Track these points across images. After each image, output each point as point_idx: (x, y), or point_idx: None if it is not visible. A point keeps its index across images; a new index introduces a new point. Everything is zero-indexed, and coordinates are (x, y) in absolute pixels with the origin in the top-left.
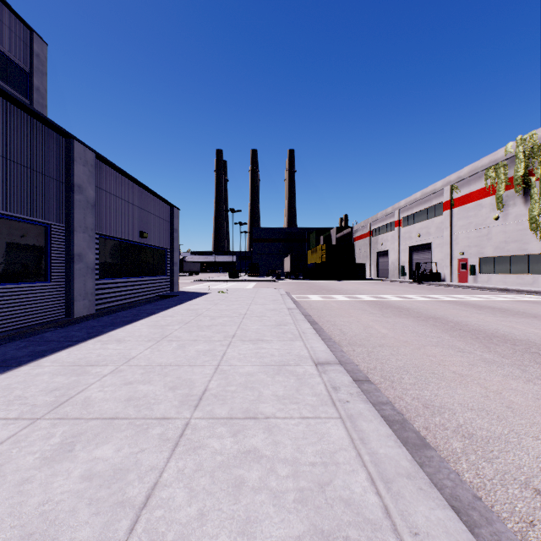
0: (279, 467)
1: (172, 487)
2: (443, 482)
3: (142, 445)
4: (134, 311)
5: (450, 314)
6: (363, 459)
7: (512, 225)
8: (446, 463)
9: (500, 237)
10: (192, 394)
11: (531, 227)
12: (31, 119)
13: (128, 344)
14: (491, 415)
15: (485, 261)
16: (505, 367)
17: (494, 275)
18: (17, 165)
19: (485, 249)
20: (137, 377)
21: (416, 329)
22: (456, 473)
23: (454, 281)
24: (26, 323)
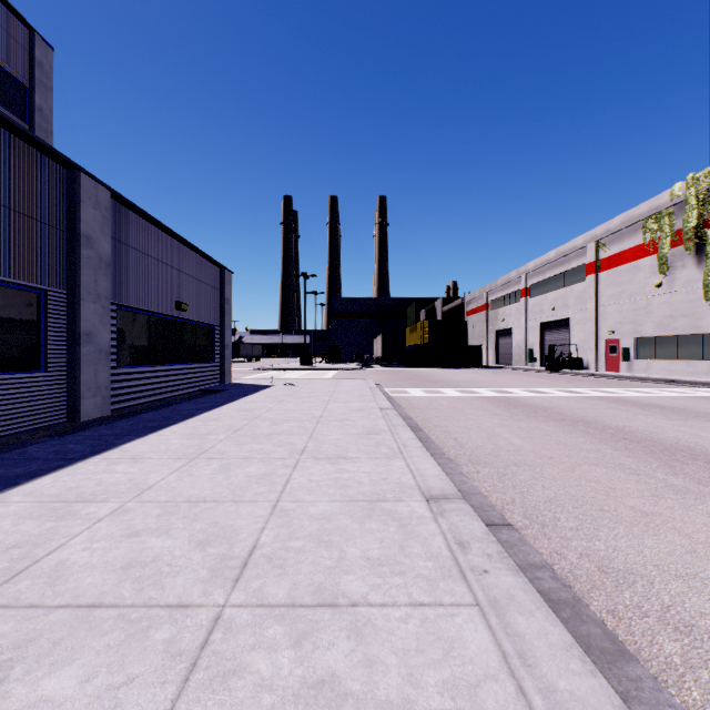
0: None
1: None
2: None
3: (131, 668)
4: (166, 412)
5: (606, 416)
6: (532, 704)
7: (681, 294)
8: (668, 694)
9: (664, 310)
10: (232, 555)
11: (706, 297)
12: (16, 140)
13: (147, 464)
14: None
15: (643, 343)
16: (707, 499)
17: (655, 362)
18: None
19: (643, 327)
20: (149, 522)
21: (562, 438)
22: None
23: (601, 369)
24: (8, 430)
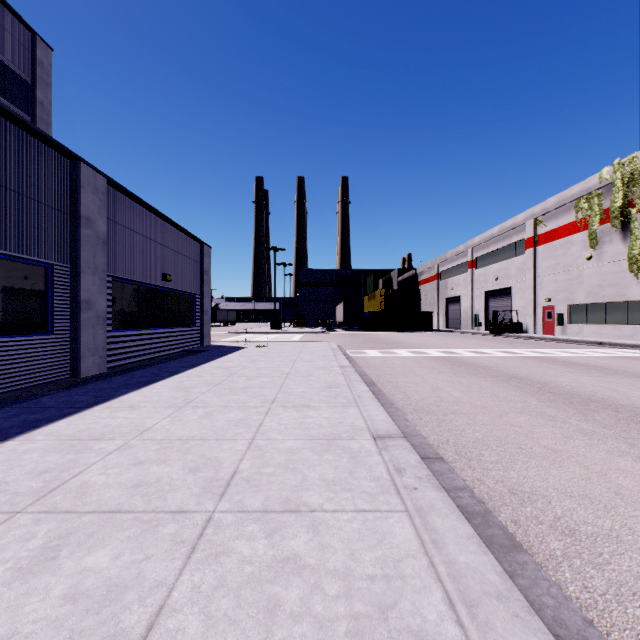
0: (326, 583)
1: (183, 612)
2: (542, 599)
3: (148, 550)
4: (154, 369)
5: (536, 373)
6: (438, 571)
7: (608, 266)
8: (544, 572)
9: (594, 280)
10: (218, 478)
11: (631, 269)
12: (28, 136)
13: (143, 411)
14: (596, 504)
15: (576, 309)
16: (609, 440)
17: (586, 326)
18: (10, 192)
19: (576, 295)
20: (150, 455)
21: (496, 391)
22: (558, 587)
23: (538, 332)
24: (21, 384)
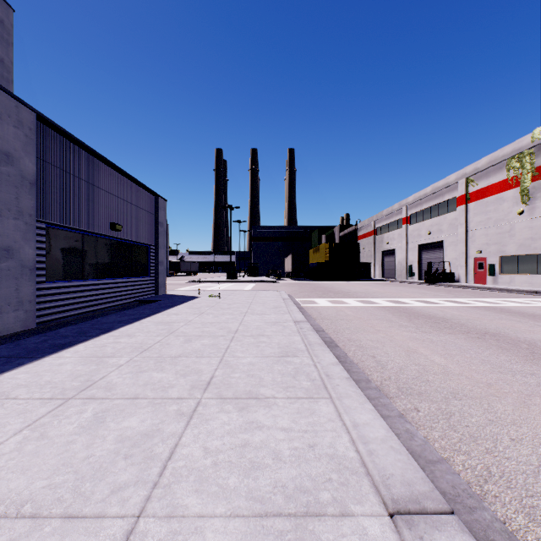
0: None
1: None
2: None
3: None
4: (86, 326)
5: (506, 328)
6: None
7: (540, 220)
8: None
9: (526, 233)
10: None
11: None
12: None
13: (1, 411)
14: None
15: (507, 260)
16: None
17: (517, 276)
18: None
19: (507, 247)
20: None
21: (482, 355)
22: None
23: (470, 281)
24: None
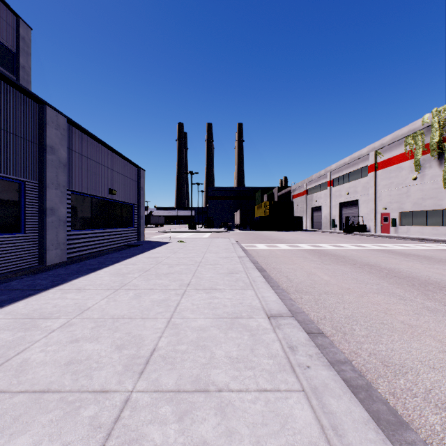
0: None
1: None
2: None
3: (66, 437)
4: (101, 259)
5: (382, 262)
6: None
7: (428, 184)
8: None
9: (418, 194)
10: (139, 355)
11: (445, 186)
12: (5, 85)
13: (87, 293)
14: None
15: (405, 215)
16: None
17: (412, 227)
18: None
19: (405, 205)
20: (85, 332)
21: (355, 276)
22: None
23: (378, 231)
24: None
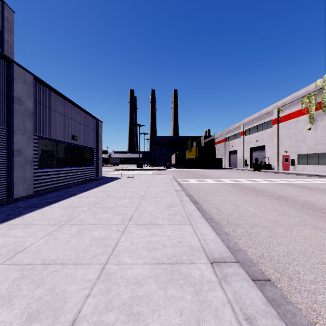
0: None
1: None
2: None
3: None
4: (61, 192)
5: (293, 194)
6: None
7: (320, 133)
8: None
9: (312, 141)
10: None
11: None
12: None
13: (32, 229)
14: None
15: (301, 157)
16: None
17: (307, 166)
18: None
19: (301, 149)
20: (2, 288)
21: (275, 207)
22: None
23: (280, 169)
24: None
